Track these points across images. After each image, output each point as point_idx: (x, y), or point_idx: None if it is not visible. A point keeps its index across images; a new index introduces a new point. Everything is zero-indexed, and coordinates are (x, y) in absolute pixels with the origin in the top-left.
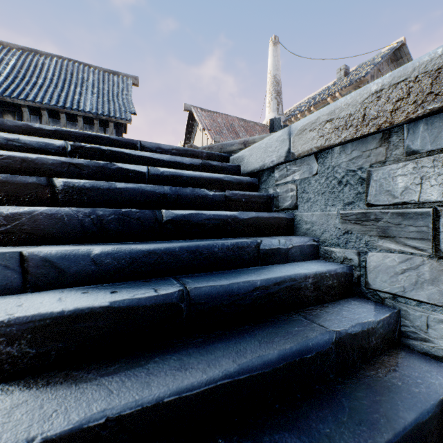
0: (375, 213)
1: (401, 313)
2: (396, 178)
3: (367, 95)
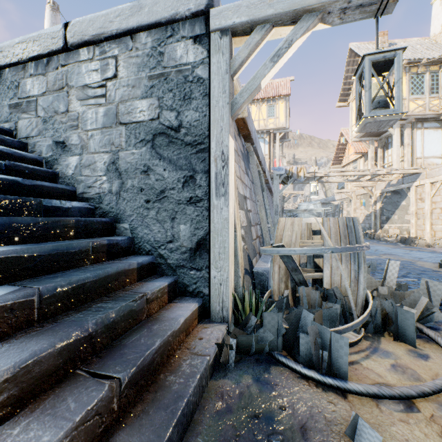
0: (21, 102)
1: (29, 145)
2: (27, 86)
3: (15, 44)
